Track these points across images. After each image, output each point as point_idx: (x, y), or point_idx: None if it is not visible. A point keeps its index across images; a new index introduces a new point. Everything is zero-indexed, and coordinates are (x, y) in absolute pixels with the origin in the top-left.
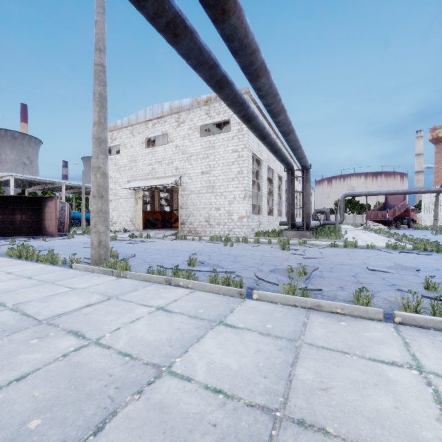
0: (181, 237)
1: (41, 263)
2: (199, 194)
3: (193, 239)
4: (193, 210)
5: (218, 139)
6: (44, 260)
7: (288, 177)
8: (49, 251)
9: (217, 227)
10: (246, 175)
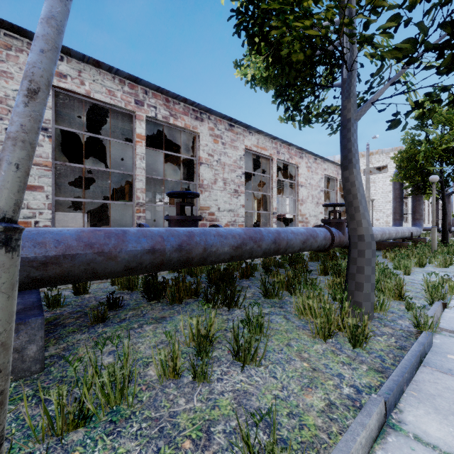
0: None
1: None
2: None
3: None
4: None
5: (378, 177)
6: None
7: None
8: None
9: None
10: None
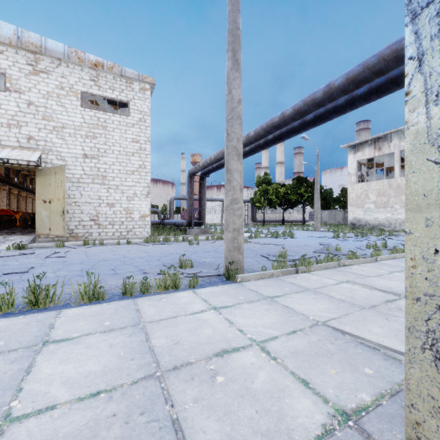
0: (94, 242)
1: (152, 295)
2: (79, 183)
3: (118, 243)
4: (68, 204)
5: (112, 119)
6: (160, 287)
7: (190, 181)
8: (164, 271)
9: (110, 227)
10: (149, 170)
